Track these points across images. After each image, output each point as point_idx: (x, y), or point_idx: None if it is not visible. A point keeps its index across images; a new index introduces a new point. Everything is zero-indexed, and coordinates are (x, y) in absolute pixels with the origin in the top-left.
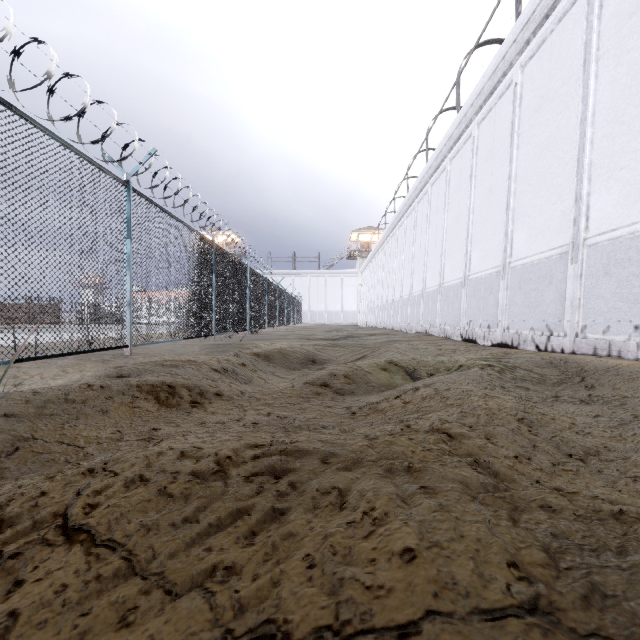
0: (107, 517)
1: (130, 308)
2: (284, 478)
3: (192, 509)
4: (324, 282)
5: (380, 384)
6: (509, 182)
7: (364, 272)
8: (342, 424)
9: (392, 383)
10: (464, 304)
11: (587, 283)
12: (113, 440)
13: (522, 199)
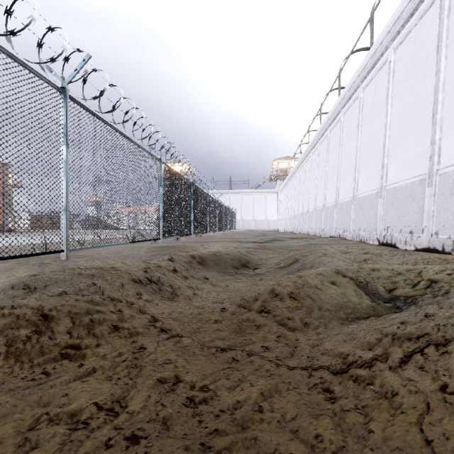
0: None
1: (66, 213)
2: None
3: None
4: (252, 199)
5: (335, 306)
6: (435, 93)
7: (282, 191)
8: (322, 451)
9: (348, 303)
10: (381, 212)
11: None
12: None
13: (453, 106)
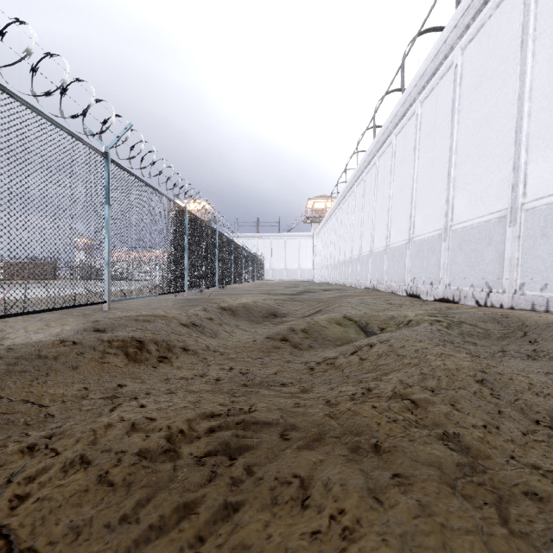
0: (33, 516)
1: (108, 267)
2: (240, 459)
3: (132, 504)
4: (284, 244)
5: (336, 338)
6: (450, 153)
7: (318, 235)
8: (301, 381)
9: (347, 337)
10: (408, 263)
11: (525, 244)
12: (78, 398)
13: (462, 168)
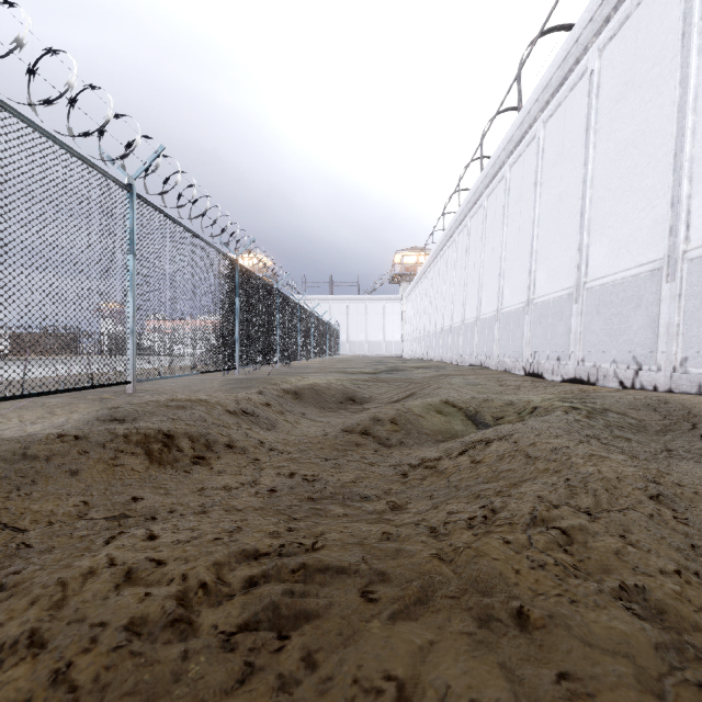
0: None
1: (133, 337)
2: (295, 638)
3: None
4: (364, 309)
5: (435, 431)
6: (584, 188)
7: (409, 298)
8: (390, 492)
9: (450, 430)
10: (527, 332)
11: (688, 305)
12: (72, 517)
13: (600, 207)
